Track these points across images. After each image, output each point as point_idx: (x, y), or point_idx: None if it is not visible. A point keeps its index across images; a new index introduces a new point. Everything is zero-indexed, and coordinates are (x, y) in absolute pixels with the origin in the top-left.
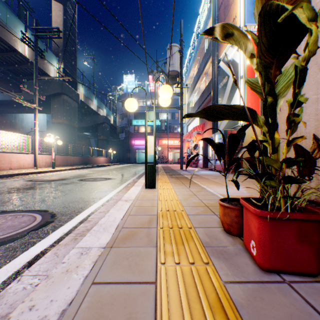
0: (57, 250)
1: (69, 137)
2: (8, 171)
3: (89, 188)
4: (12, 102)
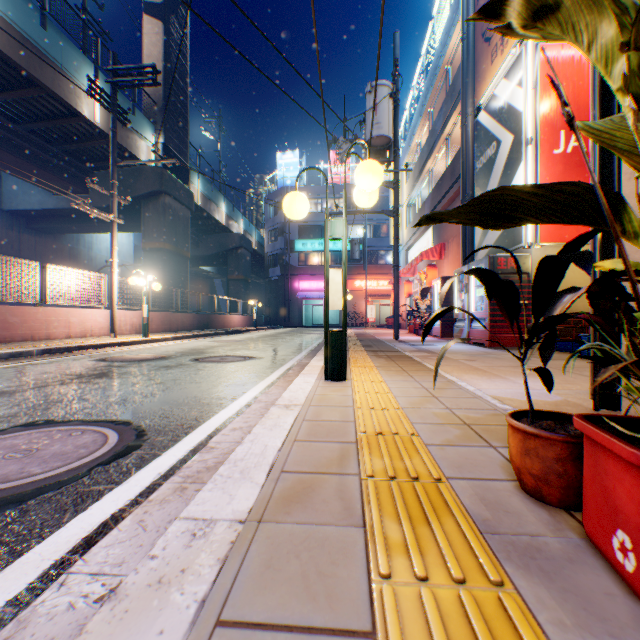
0: (145, 515)
1: (174, 276)
2: (64, 342)
3: (212, 376)
4: (72, 212)
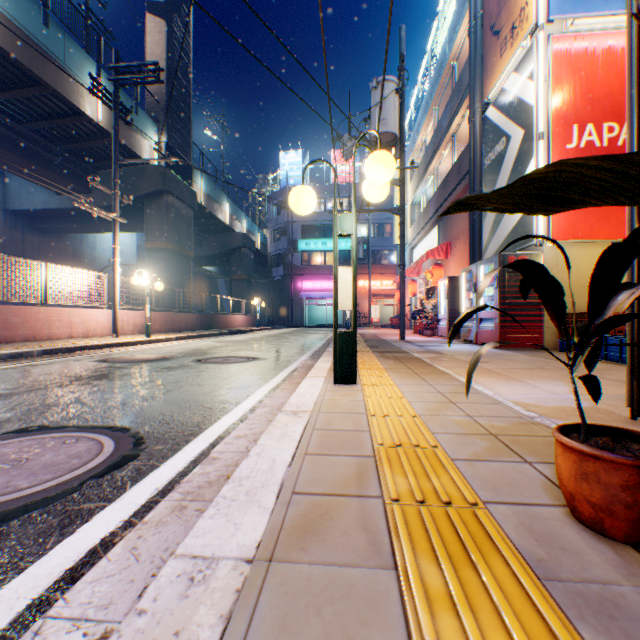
0: (138, 540)
1: (177, 276)
2: (65, 342)
3: (215, 378)
4: (75, 211)
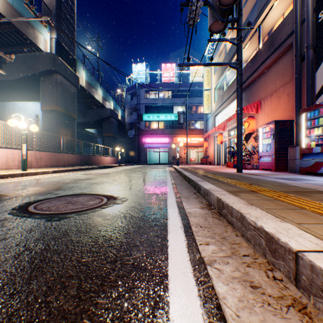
0: None
1: (64, 129)
2: None
3: None
4: None
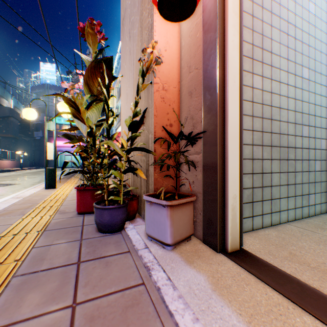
0: None
1: None
2: None
3: None
4: None
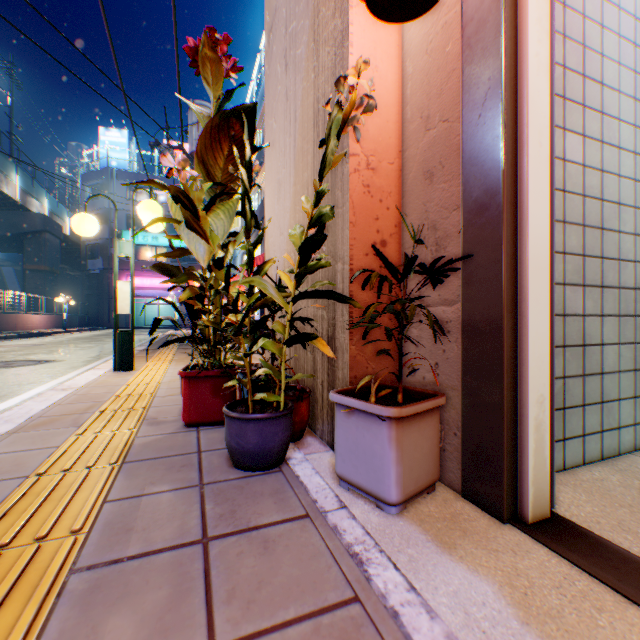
0: None
1: None
2: None
3: None
4: None
